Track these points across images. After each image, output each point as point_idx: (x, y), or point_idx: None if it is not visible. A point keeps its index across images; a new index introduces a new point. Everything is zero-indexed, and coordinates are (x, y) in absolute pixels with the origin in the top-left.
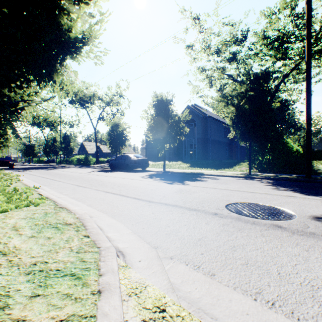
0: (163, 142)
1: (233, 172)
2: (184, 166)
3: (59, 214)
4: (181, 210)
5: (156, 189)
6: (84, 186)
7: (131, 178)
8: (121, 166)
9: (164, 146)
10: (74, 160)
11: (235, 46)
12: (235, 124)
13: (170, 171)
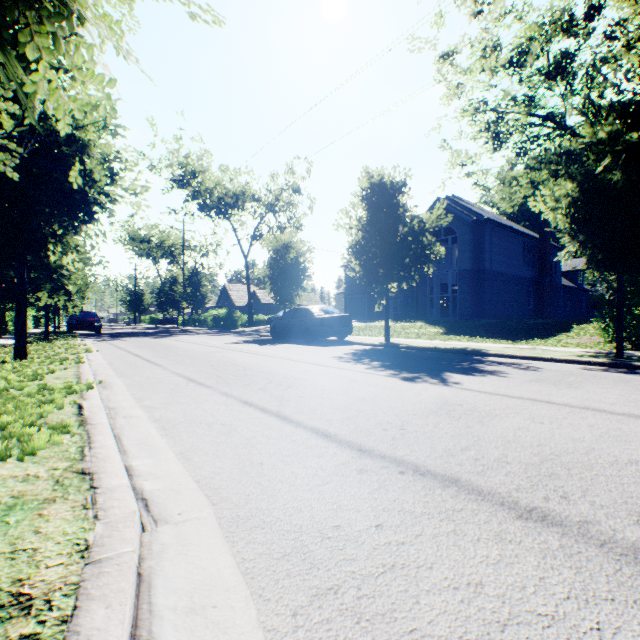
0: (384, 279)
1: (563, 349)
2: (431, 332)
3: (45, 515)
4: (486, 512)
5: (374, 398)
6: (202, 381)
7: (311, 362)
8: (292, 331)
9: (386, 288)
10: (208, 319)
11: (565, 38)
12: (576, 225)
13: (402, 345)
